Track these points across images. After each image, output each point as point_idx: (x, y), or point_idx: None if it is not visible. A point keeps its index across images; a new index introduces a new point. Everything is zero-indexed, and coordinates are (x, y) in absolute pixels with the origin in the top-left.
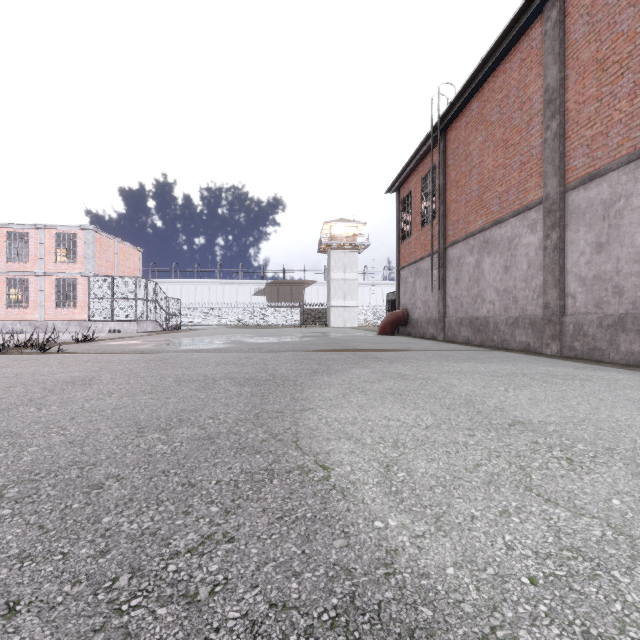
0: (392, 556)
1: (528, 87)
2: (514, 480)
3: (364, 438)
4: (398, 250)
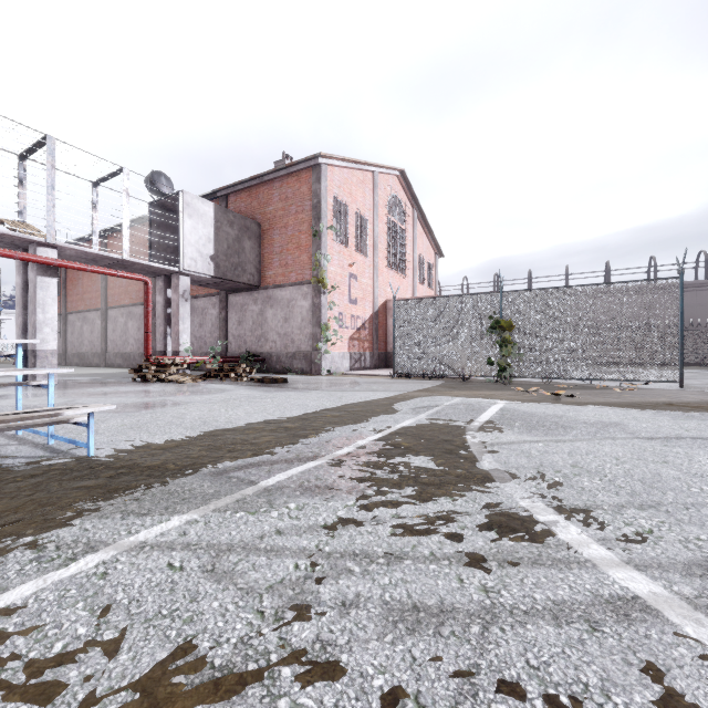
0: None
1: None
2: None
3: None
4: None
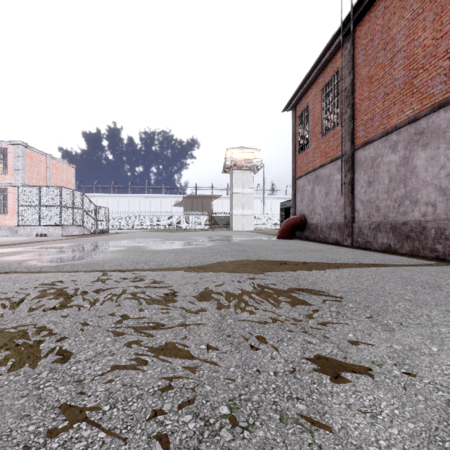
0: None
1: None
2: None
3: None
4: (294, 162)
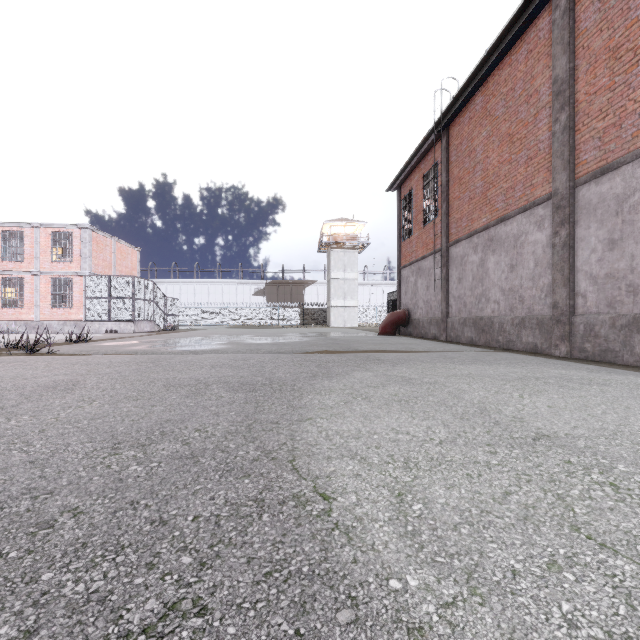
0: (416, 639)
1: (535, 79)
2: (555, 515)
3: (370, 456)
4: (399, 249)
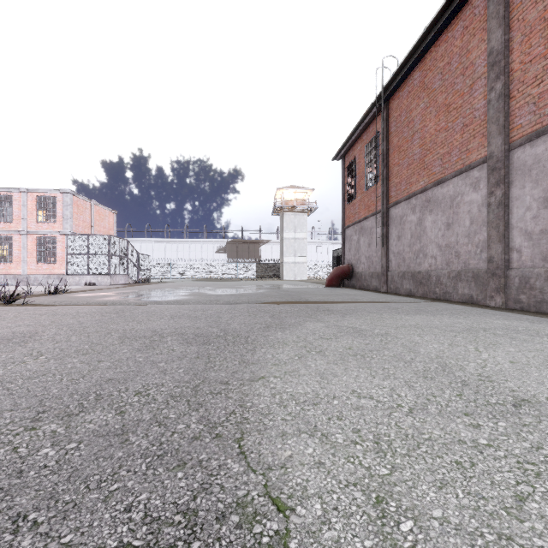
0: None
1: (471, 53)
2: None
3: (333, 432)
4: (343, 211)
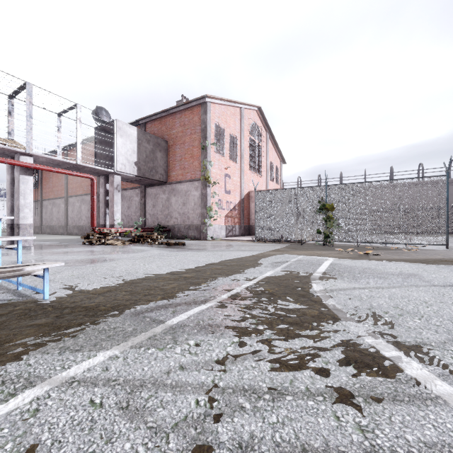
0: None
1: None
2: None
3: None
4: None
